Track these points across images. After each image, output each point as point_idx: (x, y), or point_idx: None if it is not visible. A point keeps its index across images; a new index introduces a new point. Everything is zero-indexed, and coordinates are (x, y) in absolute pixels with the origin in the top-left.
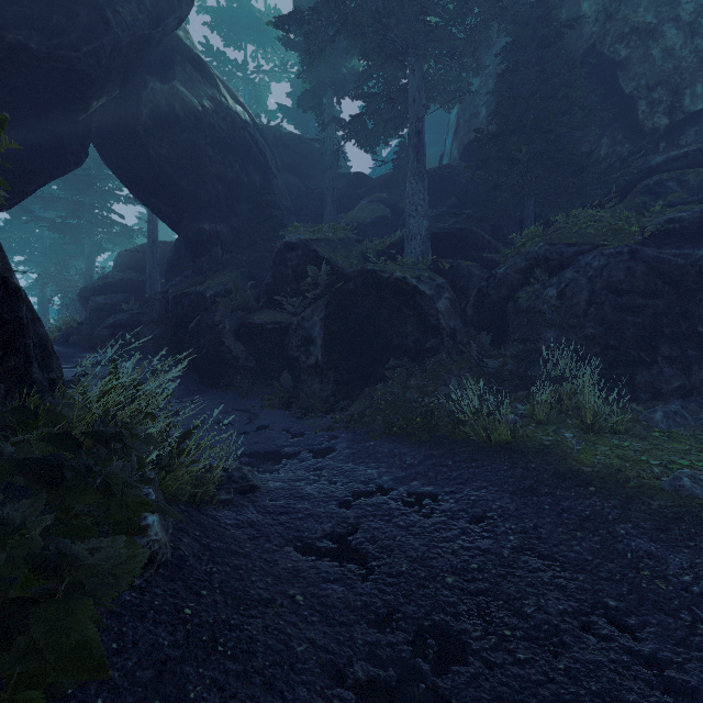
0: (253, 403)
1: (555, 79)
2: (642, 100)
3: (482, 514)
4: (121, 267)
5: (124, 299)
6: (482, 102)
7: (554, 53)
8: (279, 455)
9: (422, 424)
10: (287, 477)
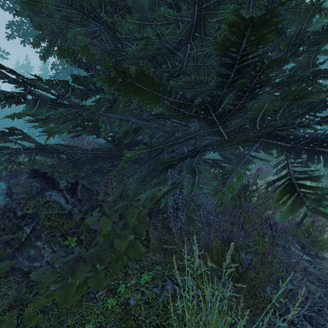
0: None
1: None
2: None
3: None
4: None
5: None
6: None
7: None
8: None
9: None
10: None
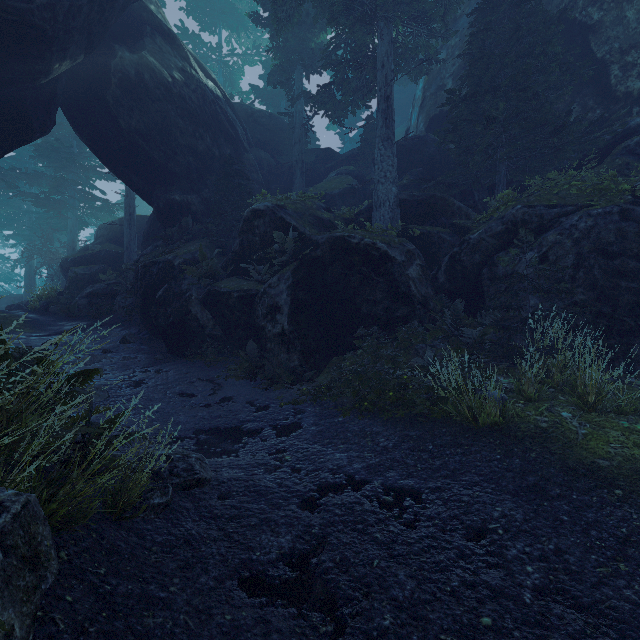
0: (218, 373)
1: (529, 38)
2: (614, 64)
3: (481, 525)
4: (101, 239)
5: (102, 269)
6: (449, 74)
7: (529, 9)
8: (240, 431)
9: (395, 399)
10: (245, 461)
